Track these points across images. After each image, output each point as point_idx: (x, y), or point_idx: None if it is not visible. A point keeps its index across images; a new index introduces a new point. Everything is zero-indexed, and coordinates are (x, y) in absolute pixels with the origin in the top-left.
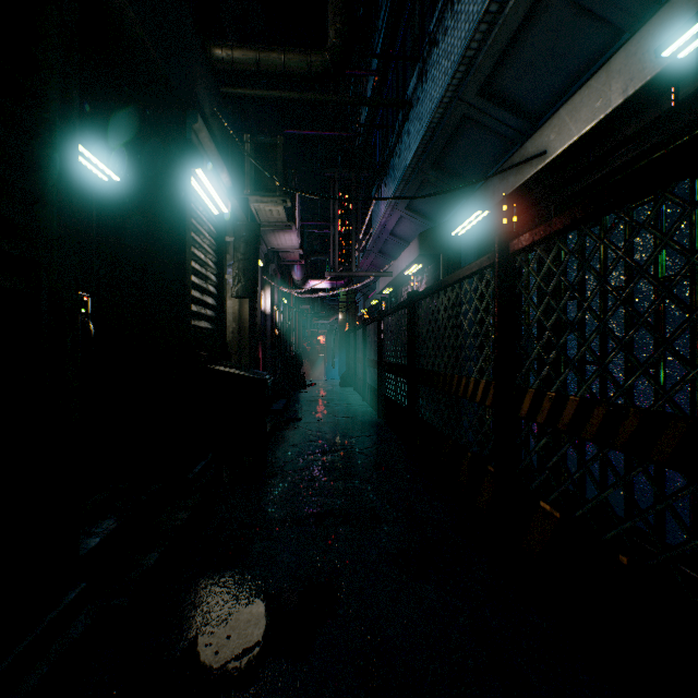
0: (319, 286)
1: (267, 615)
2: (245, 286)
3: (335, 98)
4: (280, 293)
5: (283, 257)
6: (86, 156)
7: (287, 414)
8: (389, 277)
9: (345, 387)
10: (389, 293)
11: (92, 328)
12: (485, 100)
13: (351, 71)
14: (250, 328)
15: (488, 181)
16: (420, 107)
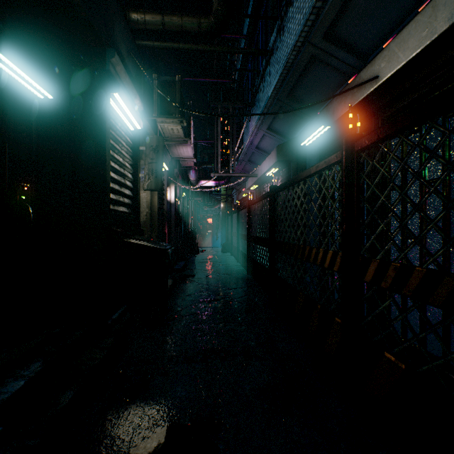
0: (207, 184)
1: (159, 451)
2: (153, 182)
3: (217, 48)
4: (181, 189)
5: (182, 165)
6: (22, 76)
7: (185, 272)
8: (255, 177)
9: (225, 253)
10: (255, 189)
11: (30, 211)
12: (328, 43)
13: (229, 35)
14: (159, 212)
15: (329, 104)
16: (278, 53)
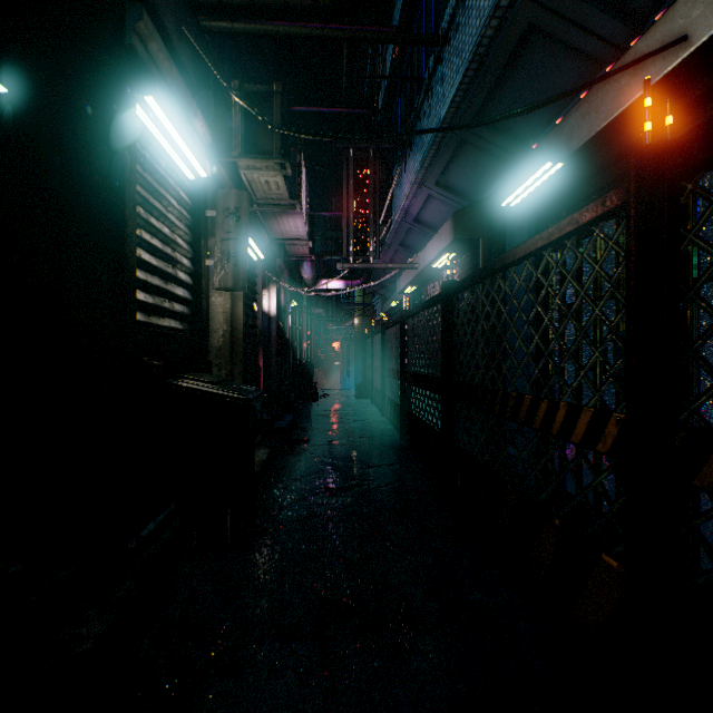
0: (332, 286)
1: None
2: (230, 274)
3: (348, 33)
4: (288, 294)
5: (290, 252)
6: None
7: (293, 434)
8: (413, 272)
9: (361, 399)
10: (412, 293)
11: None
12: None
13: (368, 27)
14: (246, 332)
15: (560, 122)
16: (460, 35)
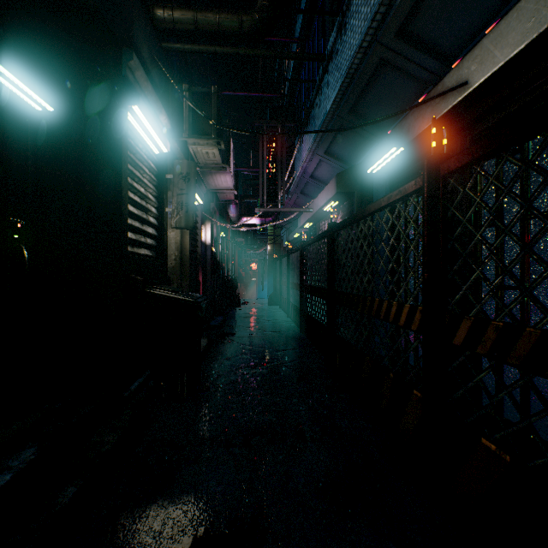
0: (250, 222)
1: None
2: (183, 218)
3: (263, 52)
4: (219, 228)
5: (220, 198)
6: (12, 80)
7: (223, 329)
8: (310, 213)
9: (272, 305)
10: (309, 228)
11: (25, 254)
12: (403, 42)
13: (277, 38)
14: (191, 256)
15: (402, 121)
16: (339, 58)
